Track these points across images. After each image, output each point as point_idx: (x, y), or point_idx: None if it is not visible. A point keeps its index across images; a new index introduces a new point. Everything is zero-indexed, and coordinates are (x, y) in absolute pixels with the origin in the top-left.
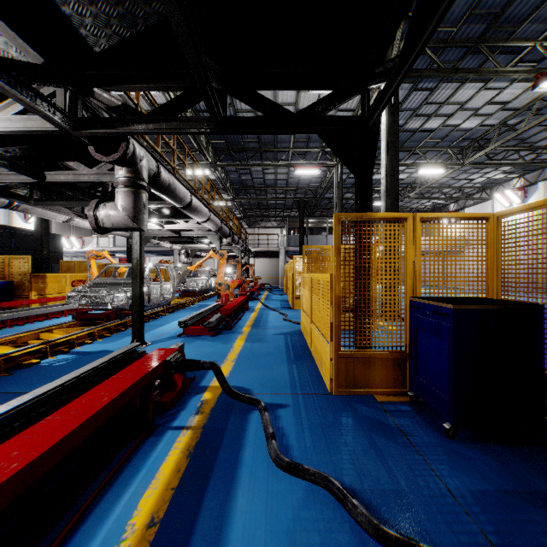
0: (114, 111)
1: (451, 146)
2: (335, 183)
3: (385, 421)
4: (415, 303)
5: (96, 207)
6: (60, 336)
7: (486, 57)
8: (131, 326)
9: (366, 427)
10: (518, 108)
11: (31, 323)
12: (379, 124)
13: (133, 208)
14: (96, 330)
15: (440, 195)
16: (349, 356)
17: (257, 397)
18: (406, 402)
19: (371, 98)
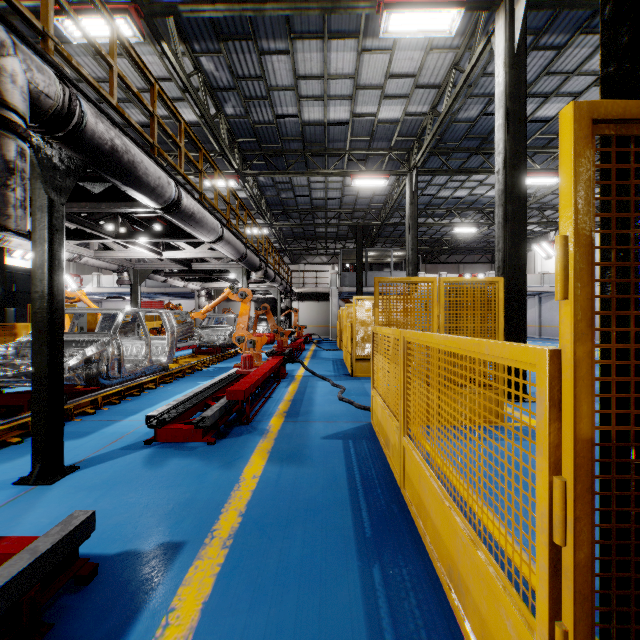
0: None
1: None
2: (408, 197)
3: None
4: None
5: None
6: None
7: None
8: (83, 413)
9: None
10: None
11: None
12: None
13: None
14: None
15: (539, 219)
16: None
17: None
18: None
19: (471, 57)
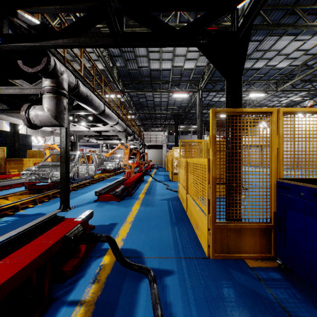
0: (33, 29)
1: (269, 79)
2: (197, 102)
3: (264, 294)
4: (285, 184)
5: (27, 108)
6: (11, 202)
7: (298, 18)
8: None
9: (248, 303)
10: (314, 53)
11: (0, 191)
12: (250, 32)
13: (55, 109)
14: (37, 197)
15: None
16: (223, 227)
17: (147, 262)
18: (274, 269)
19: None
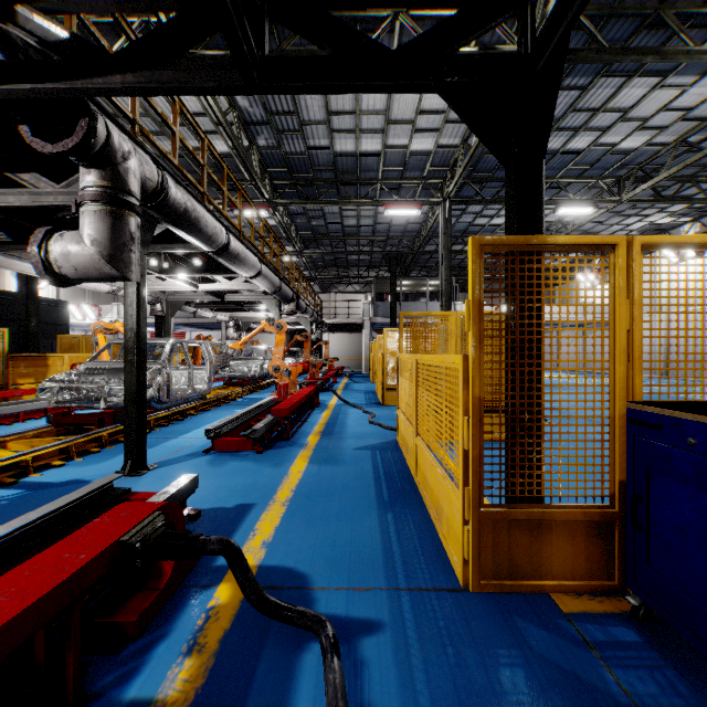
0: (53, 49)
1: (603, 176)
2: (441, 228)
3: (600, 683)
4: (648, 417)
5: (46, 239)
6: (11, 454)
7: (668, 35)
8: None
9: (562, 706)
10: (704, 117)
11: None
12: (564, 55)
13: (110, 240)
14: (73, 443)
15: None
16: (500, 517)
17: (320, 600)
18: (622, 617)
19: None
